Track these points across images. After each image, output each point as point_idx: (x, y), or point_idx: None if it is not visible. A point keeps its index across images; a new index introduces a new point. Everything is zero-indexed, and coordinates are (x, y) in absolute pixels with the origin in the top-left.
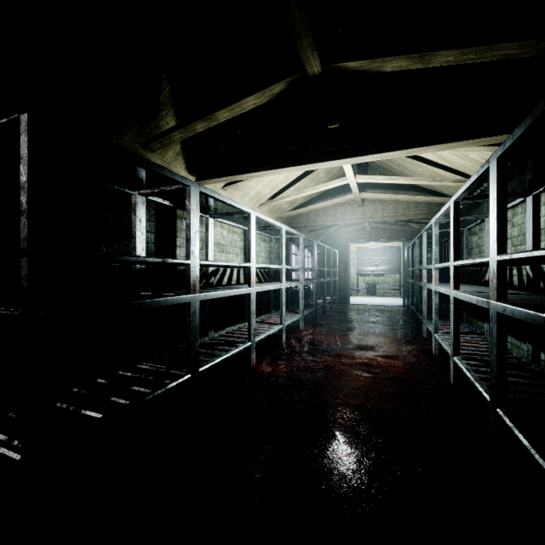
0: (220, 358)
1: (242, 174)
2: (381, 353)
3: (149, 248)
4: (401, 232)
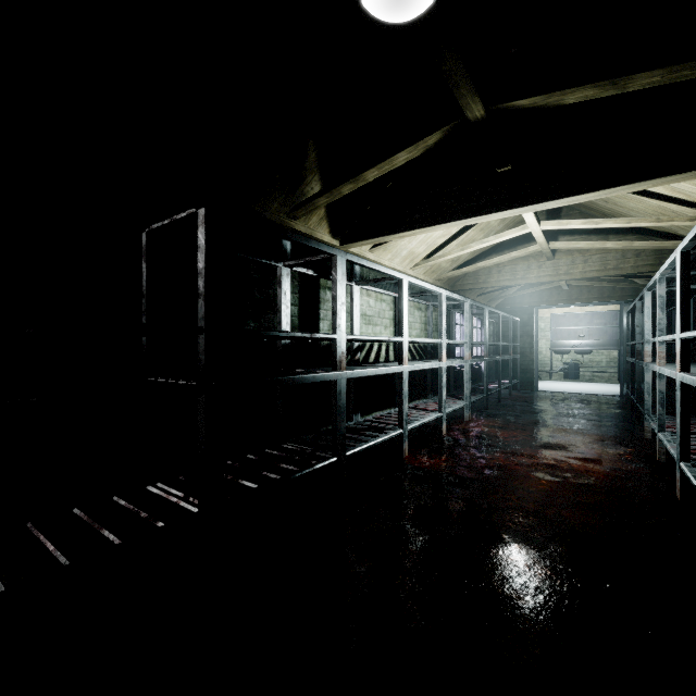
0: (367, 443)
1: (392, 234)
2: (575, 455)
3: (293, 322)
4: (617, 290)
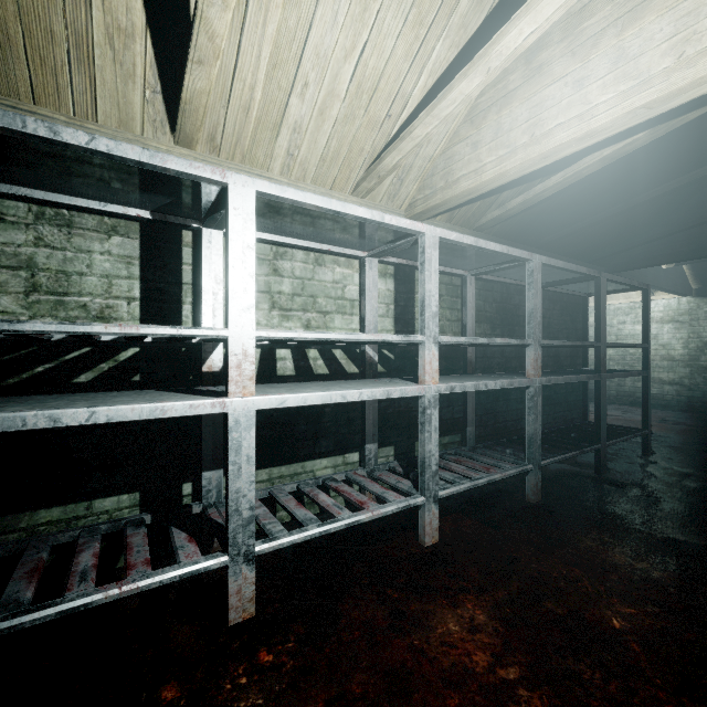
0: None
1: None
2: None
3: None
4: None
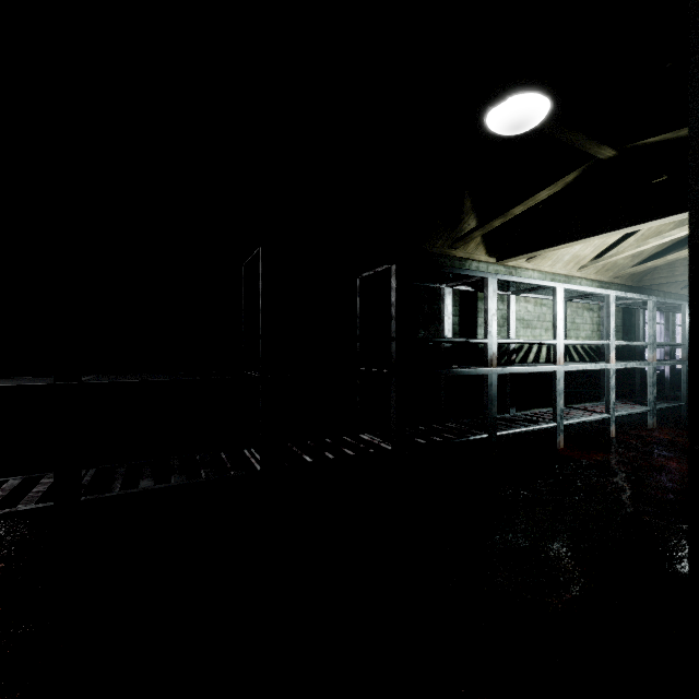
0: (517, 429)
1: (544, 249)
2: None
3: (454, 329)
4: None
